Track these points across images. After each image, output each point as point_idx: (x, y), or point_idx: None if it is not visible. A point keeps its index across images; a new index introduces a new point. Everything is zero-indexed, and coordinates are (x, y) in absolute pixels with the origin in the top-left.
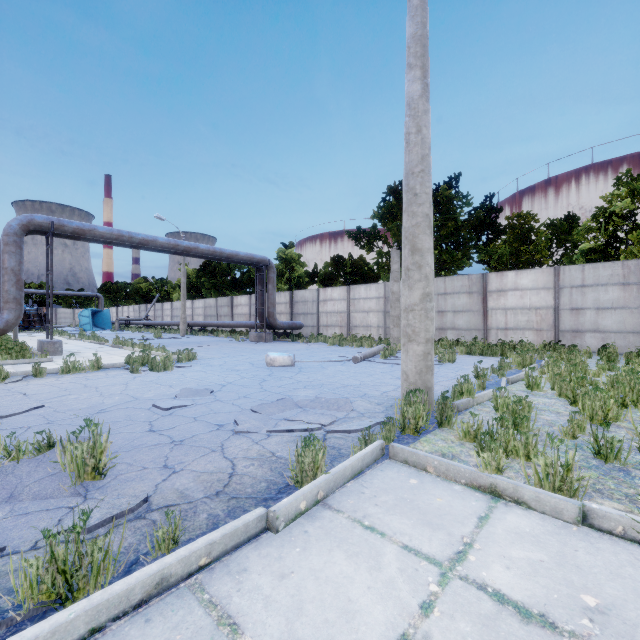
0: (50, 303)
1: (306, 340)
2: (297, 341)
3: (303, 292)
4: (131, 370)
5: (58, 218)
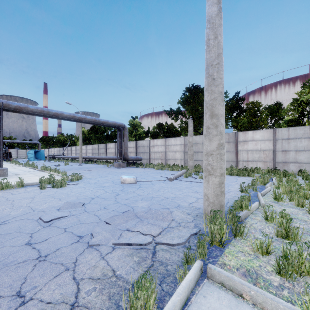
0: (1, 147)
1: (143, 166)
2: (139, 167)
3: (142, 141)
4: (40, 187)
5: (6, 100)
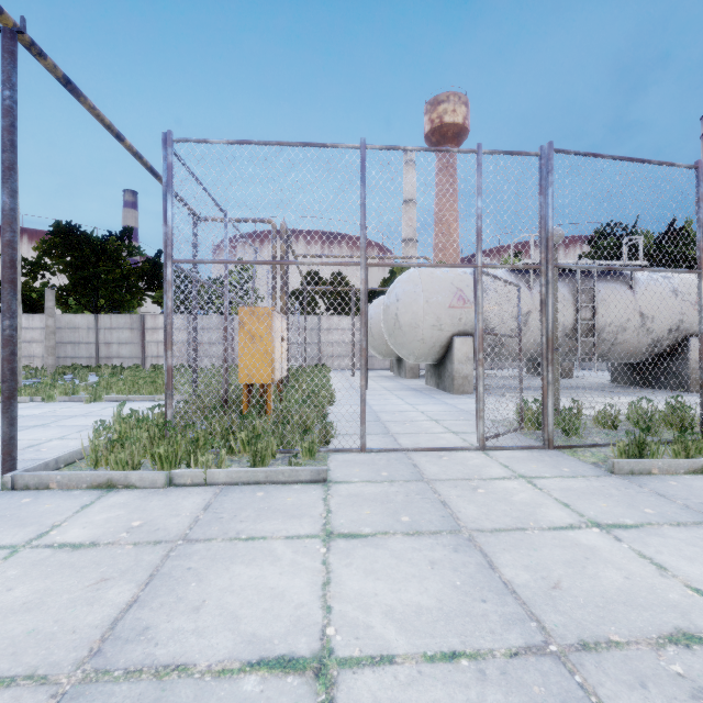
0: None
1: None
2: None
3: None
4: None
5: None
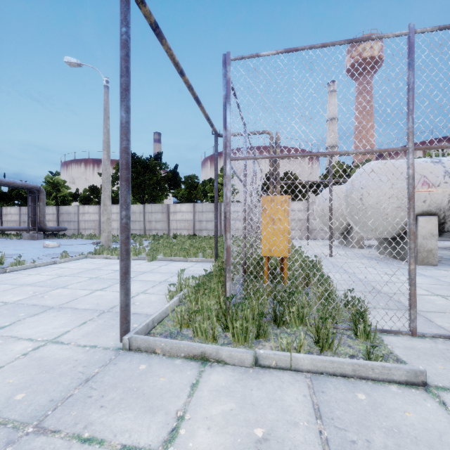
0: None
1: (69, 237)
2: (62, 238)
3: (67, 207)
4: None
5: None
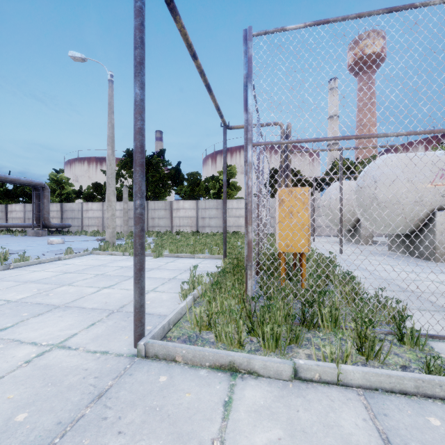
0: None
1: (73, 234)
2: (66, 235)
3: (71, 204)
4: None
5: None
